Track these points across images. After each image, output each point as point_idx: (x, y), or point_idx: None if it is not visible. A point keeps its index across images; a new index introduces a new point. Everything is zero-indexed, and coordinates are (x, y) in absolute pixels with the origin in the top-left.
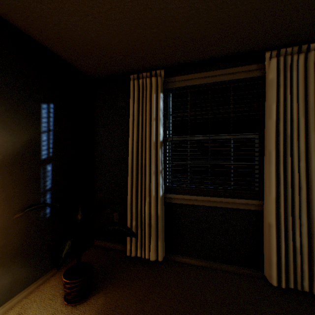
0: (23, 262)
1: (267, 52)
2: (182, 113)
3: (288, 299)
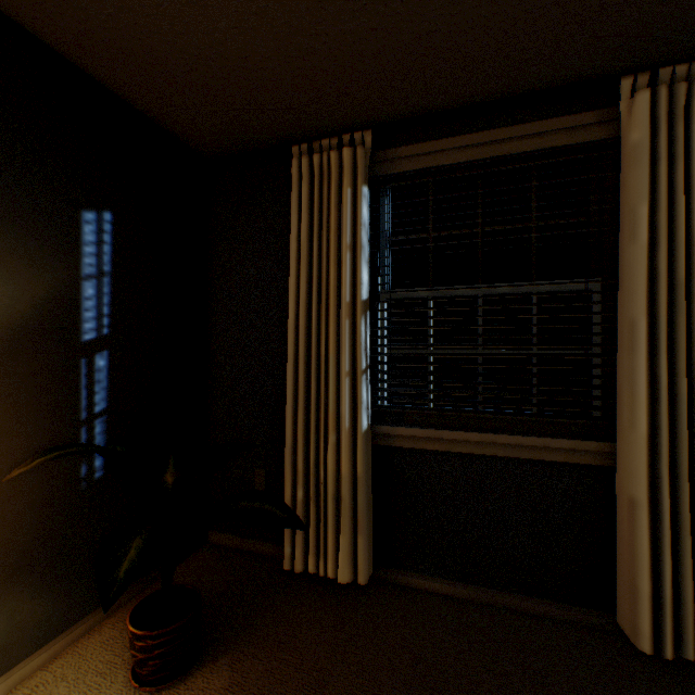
0: (38, 584)
1: (626, 78)
2: (415, 236)
3: (681, 688)
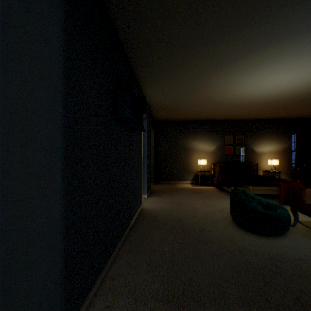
0: (287, 176)
1: None
2: None
3: None
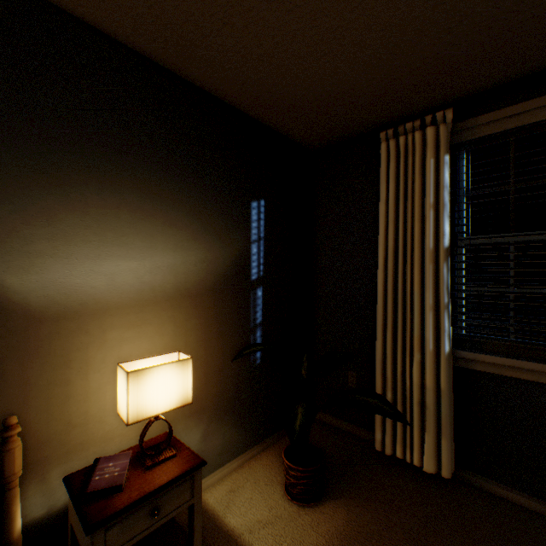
0: (233, 421)
1: None
2: (494, 188)
3: None
